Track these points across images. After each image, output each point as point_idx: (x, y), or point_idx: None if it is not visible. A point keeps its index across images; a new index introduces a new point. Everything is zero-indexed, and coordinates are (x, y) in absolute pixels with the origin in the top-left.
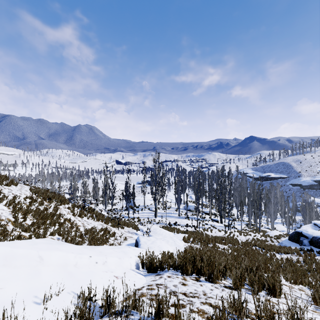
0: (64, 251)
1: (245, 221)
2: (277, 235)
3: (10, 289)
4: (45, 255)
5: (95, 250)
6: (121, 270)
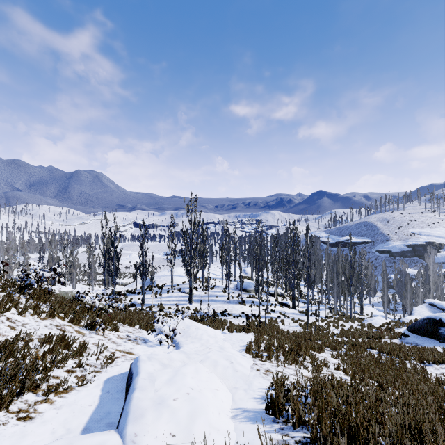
0: None
1: (323, 303)
2: (384, 324)
3: None
4: None
5: None
6: None
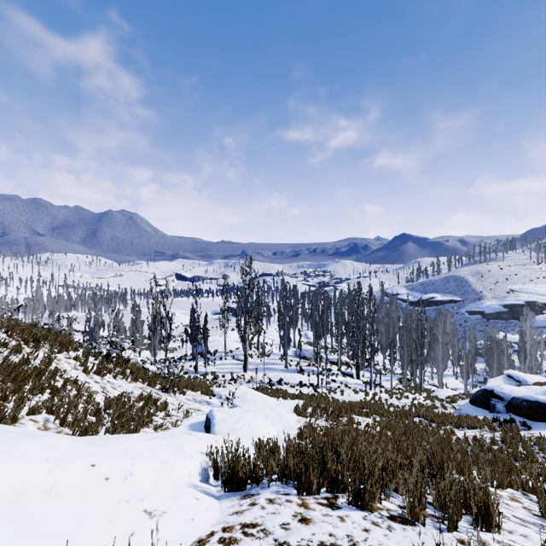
0: (25, 458)
1: (396, 374)
2: (450, 397)
3: None
4: None
5: (113, 445)
6: (166, 490)
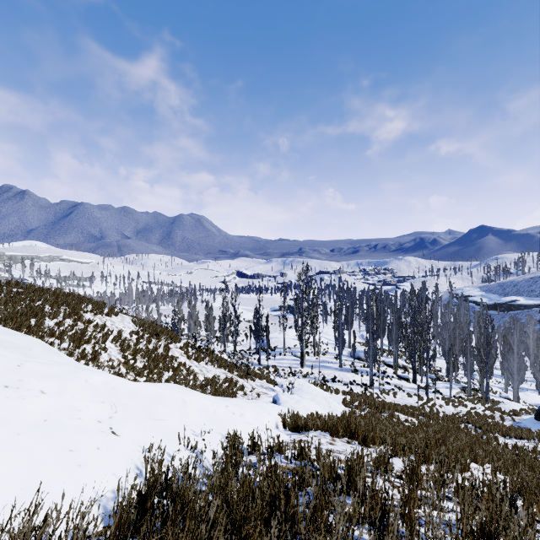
0: (201, 398)
1: (461, 382)
2: (516, 410)
3: (172, 421)
4: (187, 398)
5: (228, 401)
6: (260, 424)
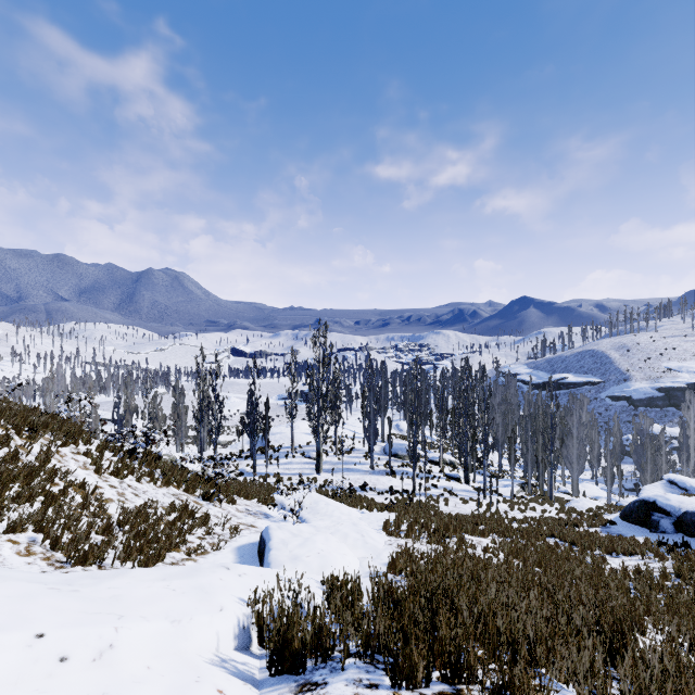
0: None
1: (516, 477)
2: (592, 509)
3: None
4: None
5: (100, 590)
6: (168, 677)
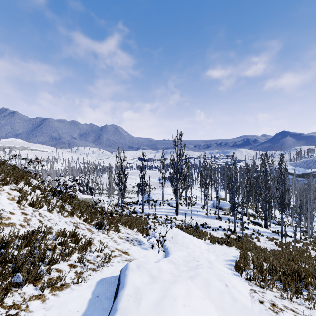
0: None
1: (293, 226)
2: None
3: None
4: None
5: None
6: None
